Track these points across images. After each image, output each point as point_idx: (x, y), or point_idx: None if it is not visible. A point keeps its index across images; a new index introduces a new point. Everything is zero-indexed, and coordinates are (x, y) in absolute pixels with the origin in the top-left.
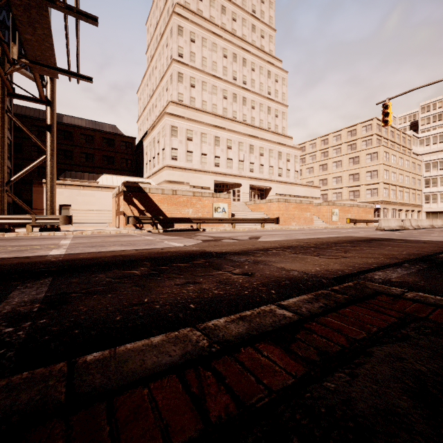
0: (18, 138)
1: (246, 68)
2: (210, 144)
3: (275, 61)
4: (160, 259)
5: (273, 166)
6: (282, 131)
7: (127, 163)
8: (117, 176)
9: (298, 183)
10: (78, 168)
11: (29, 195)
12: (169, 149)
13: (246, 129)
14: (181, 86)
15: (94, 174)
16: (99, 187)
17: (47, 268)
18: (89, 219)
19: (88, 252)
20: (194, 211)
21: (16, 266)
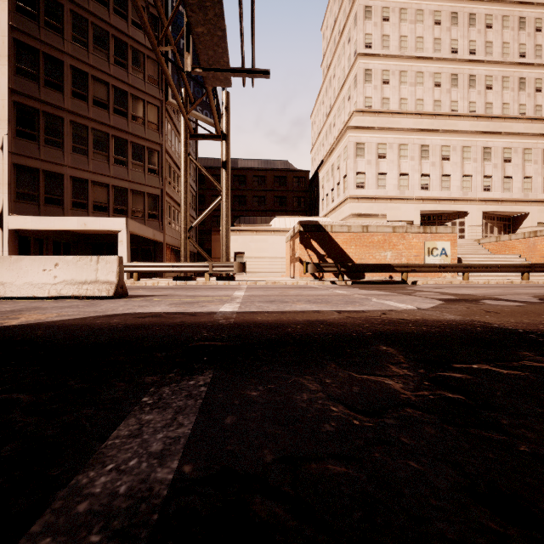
0: (202, 190)
1: (476, 28)
2: (412, 158)
3: None
4: (408, 339)
5: (532, 176)
6: None
7: (299, 202)
8: (290, 218)
9: None
10: (251, 214)
11: (210, 245)
12: (353, 175)
13: (475, 125)
14: (369, 86)
15: (266, 218)
16: (271, 231)
17: (210, 341)
18: (262, 267)
19: (267, 312)
20: (394, 255)
21: (173, 330)
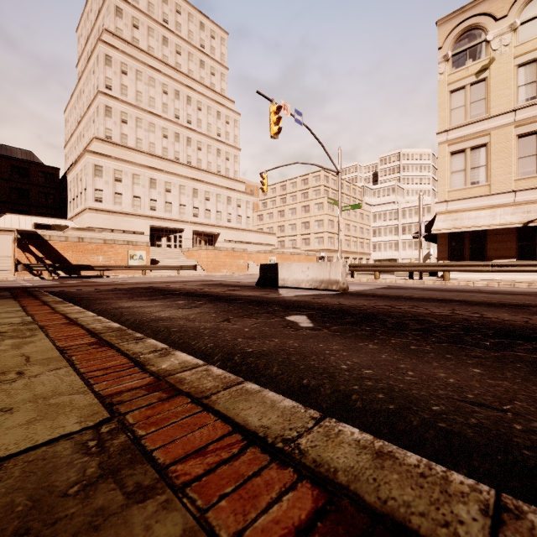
0: None
1: (191, 107)
2: (144, 186)
3: (227, 102)
4: None
5: (222, 211)
6: (234, 175)
7: (47, 198)
8: (26, 217)
9: (251, 230)
10: None
11: None
12: (92, 190)
13: (190, 172)
14: (110, 121)
15: None
16: None
17: None
18: None
19: None
20: (105, 258)
21: None
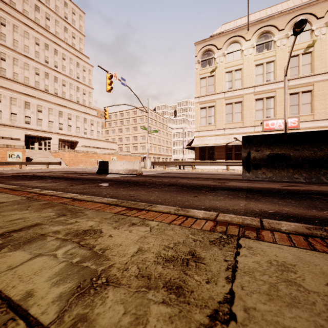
0: None
1: (58, 57)
2: (20, 106)
3: (84, 57)
4: None
5: (80, 127)
6: (89, 104)
7: None
8: None
9: (100, 139)
10: None
11: None
12: None
13: (56, 99)
14: None
15: None
16: None
17: None
18: None
19: None
20: None
21: None
